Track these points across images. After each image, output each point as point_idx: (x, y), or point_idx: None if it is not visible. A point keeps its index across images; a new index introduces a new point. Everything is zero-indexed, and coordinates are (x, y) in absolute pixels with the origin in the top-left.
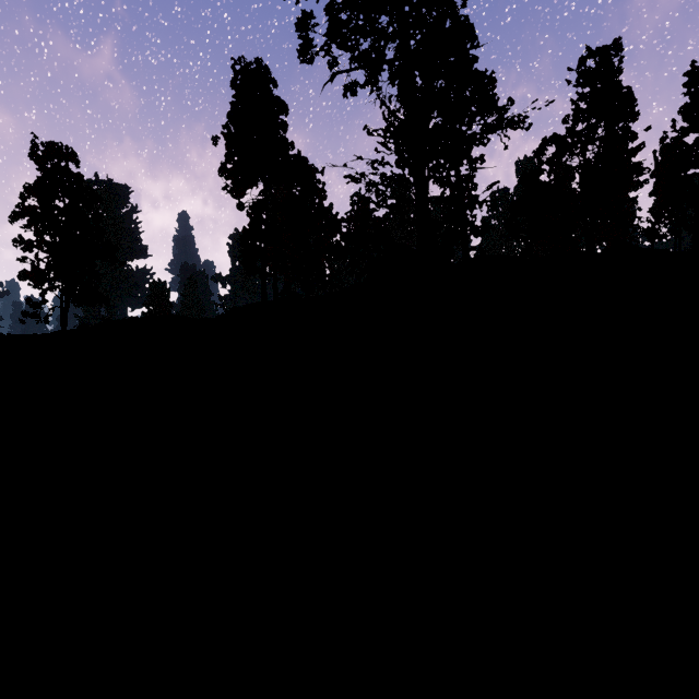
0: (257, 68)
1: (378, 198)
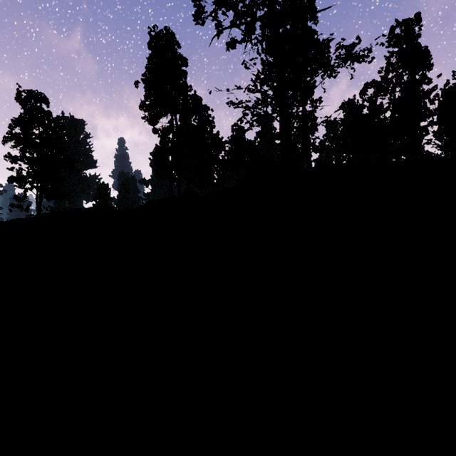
0: (166, 33)
1: (253, 117)
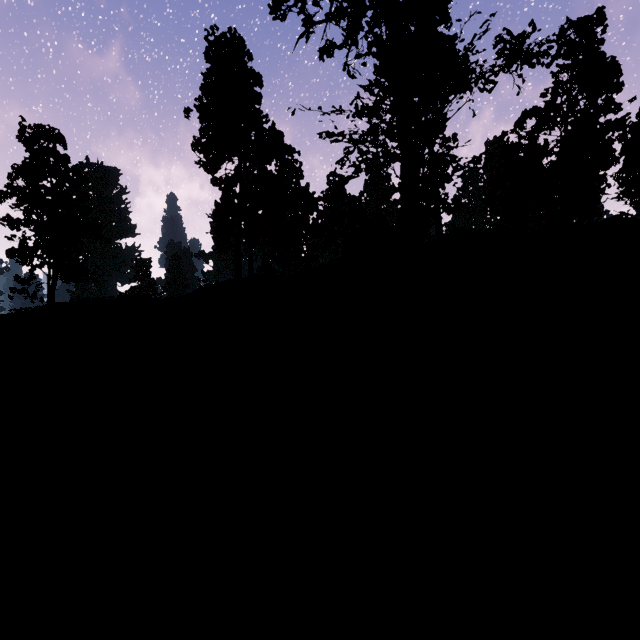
0: (230, 38)
1: (361, 155)
